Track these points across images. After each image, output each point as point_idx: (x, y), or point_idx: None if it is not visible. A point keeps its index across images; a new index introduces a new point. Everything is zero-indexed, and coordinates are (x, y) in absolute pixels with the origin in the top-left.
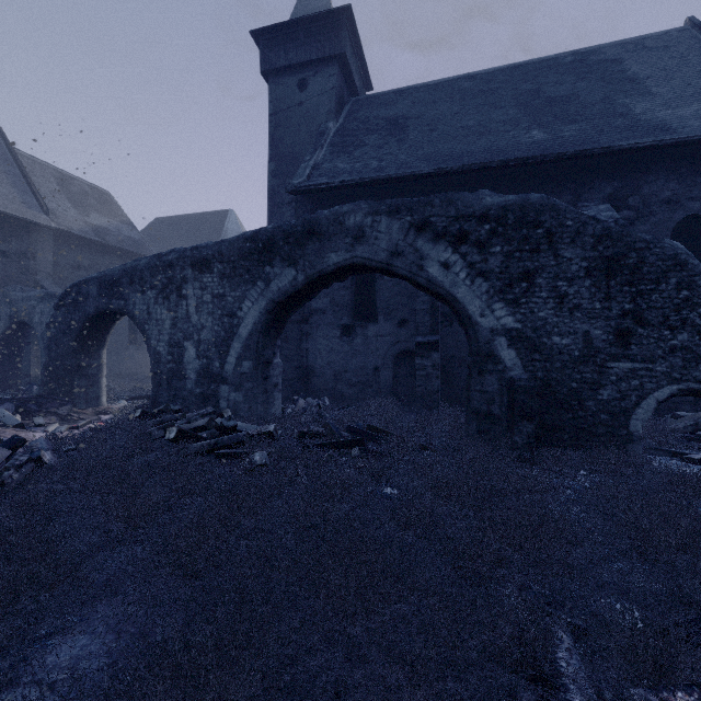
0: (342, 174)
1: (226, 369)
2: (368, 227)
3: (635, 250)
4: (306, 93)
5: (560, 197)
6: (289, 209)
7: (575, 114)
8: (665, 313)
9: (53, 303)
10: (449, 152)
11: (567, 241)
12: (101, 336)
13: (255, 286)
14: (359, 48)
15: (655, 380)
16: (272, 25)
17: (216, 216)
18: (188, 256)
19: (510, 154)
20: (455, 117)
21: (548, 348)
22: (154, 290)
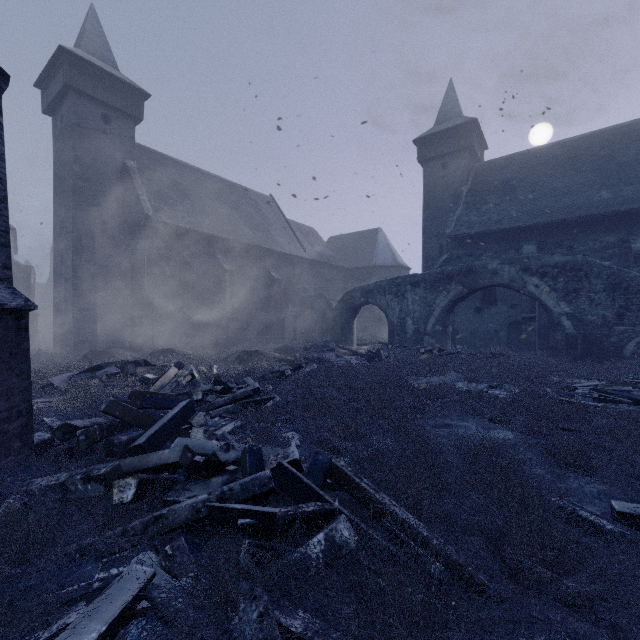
0: (474, 225)
1: (427, 329)
2: (499, 269)
3: (626, 281)
4: (446, 171)
5: (617, 233)
6: (436, 239)
7: (634, 177)
8: (639, 307)
9: (324, 299)
10: (543, 209)
11: (594, 277)
12: (356, 315)
13: (442, 294)
14: (480, 133)
15: (635, 334)
16: (426, 136)
17: (370, 233)
18: (408, 281)
19: (584, 211)
20: (548, 180)
21: (585, 321)
22: (390, 295)
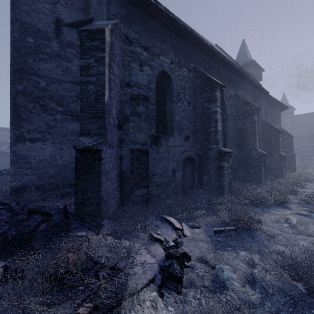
0: (291, 134)
1: None
2: (297, 146)
3: None
4: (283, 118)
5: None
6: None
7: None
8: None
9: None
10: (310, 131)
11: None
12: None
13: None
14: (293, 108)
15: None
16: None
17: None
18: None
19: None
20: (312, 123)
21: None
22: None
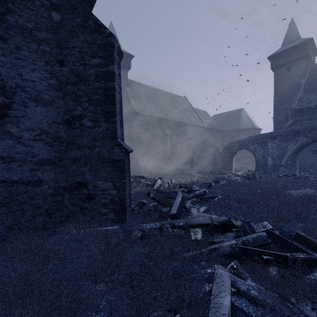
0: (312, 101)
1: (281, 163)
2: None
3: None
4: (290, 71)
5: None
6: (283, 112)
7: None
8: None
9: (215, 147)
10: None
11: None
12: (234, 155)
13: (292, 142)
14: (314, 46)
15: None
16: (276, 53)
17: (237, 111)
18: (268, 136)
19: None
20: None
21: None
22: (257, 144)
